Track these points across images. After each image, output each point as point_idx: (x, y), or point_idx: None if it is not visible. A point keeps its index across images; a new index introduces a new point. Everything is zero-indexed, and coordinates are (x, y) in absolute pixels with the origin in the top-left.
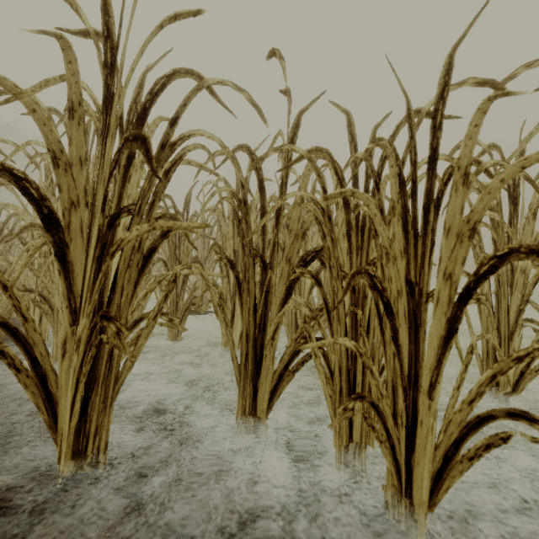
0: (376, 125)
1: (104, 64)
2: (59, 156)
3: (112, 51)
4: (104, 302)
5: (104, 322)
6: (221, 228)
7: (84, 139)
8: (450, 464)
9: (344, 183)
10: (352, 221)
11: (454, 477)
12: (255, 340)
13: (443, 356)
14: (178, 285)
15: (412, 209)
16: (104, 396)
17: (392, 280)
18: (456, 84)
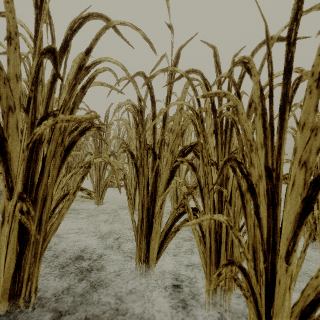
0: (235, 55)
1: (36, 7)
2: None
3: None
4: (35, 183)
5: (20, 201)
6: (128, 133)
7: (20, 61)
8: None
9: None
10: (218, 123)
11: None
12: (148, 209)
13: (299, 229)
14: (101, 169)
15: (269, 110)
16: (35, 252)
17: (254, 166)
18: (305, 11)
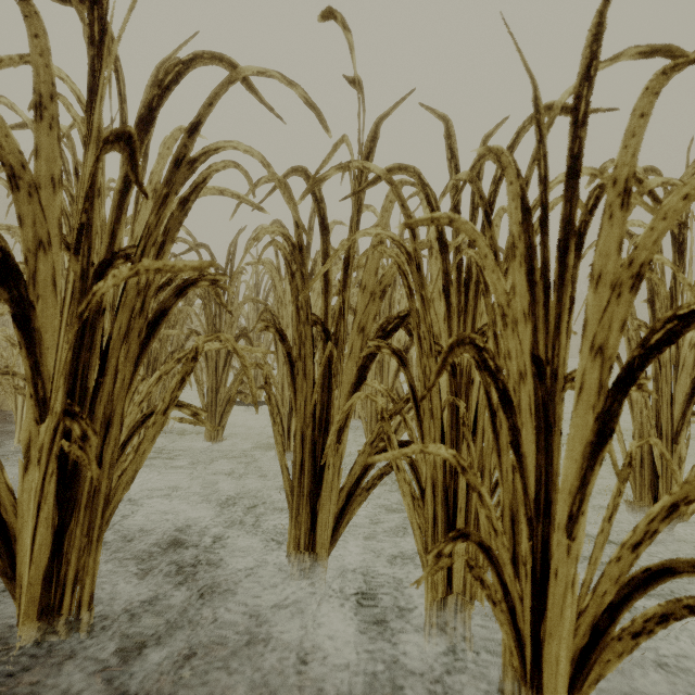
0: (486, 135)
1: (90, 42)
2: (19, 174)
3: (102, 24)
4: (88, 389)
5: (66, 420)
6: (276, 289)
7: (59, 150)
8: (603, 640)
9: None
10: (451, 271)
11: (608, 660)
12: (314, 444)
13: (590, 472)
14: (219, 366)
15: (541, 248)
16: (89, 526)
17: (510, 355)
18: (608, 59)
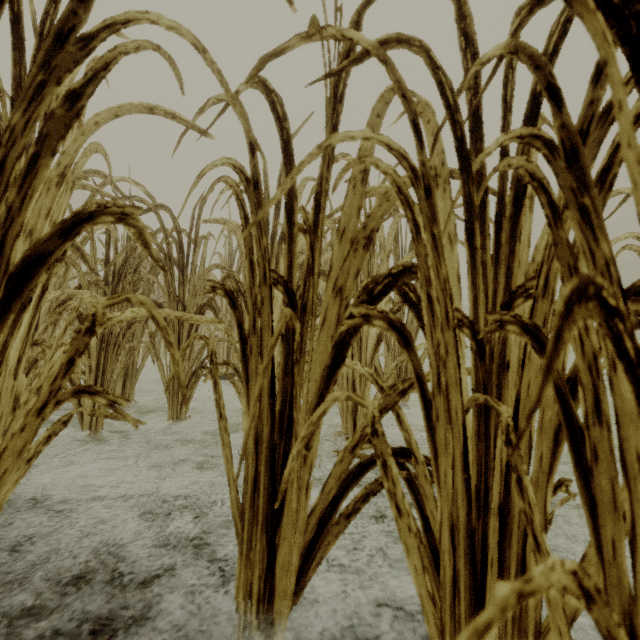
0: (520, 7)
1: None
2: None
3: None
4: None
5: None
6: (243, 255)
7: None
8: None
9: (460, 114)
10: (478, 198)
11: None
12: (273, 448)
13: None
14: (182, 338)
15: None
16: None
17: None
18: None
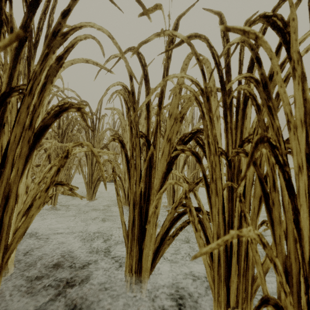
0: (246, 20)
1: None
2: None
3: None
4: None
5: None
6: (122, 124)
7: None
8: None
9: (221, 66)
10: (228, 101)
11: None
12: (141, 208)
13: None
14: (93, 162)
15: None
16: None
17: (292, 152)
18: None
